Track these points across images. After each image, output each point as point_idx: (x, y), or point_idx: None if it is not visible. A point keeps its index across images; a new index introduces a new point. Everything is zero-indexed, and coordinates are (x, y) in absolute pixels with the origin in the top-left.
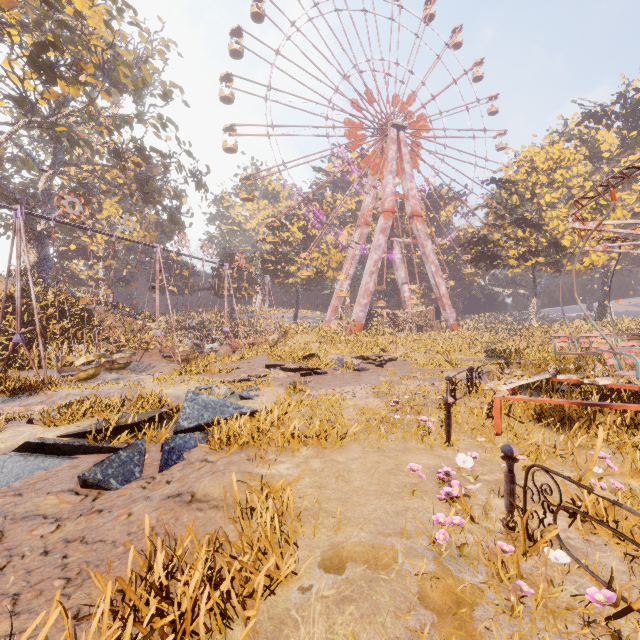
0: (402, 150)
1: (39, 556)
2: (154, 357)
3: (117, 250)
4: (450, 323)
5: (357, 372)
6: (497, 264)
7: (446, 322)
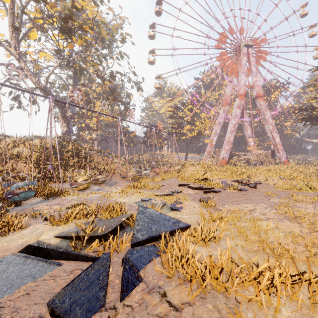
0: (250, 59)
1: None
2: (117, 177)
3: (101, 126)
4: (282, 160)
5: (240, 191)
6: None
7: (279, 159)
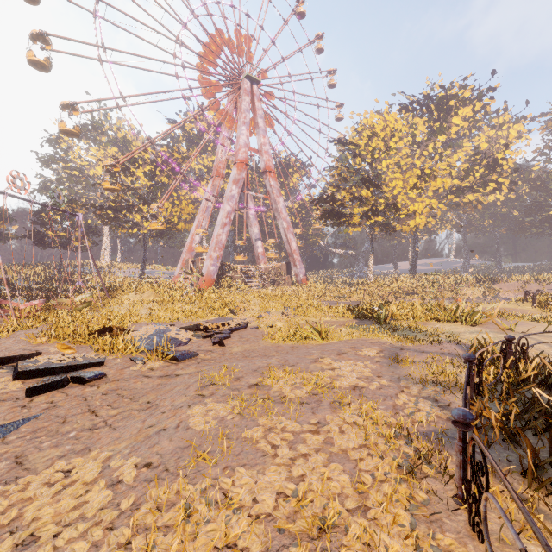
0: (256, 104)
1: None
2: None
3: None
4: (300, 278)
5: (173, 364)
6: (343, 222)
7: (296, 277)
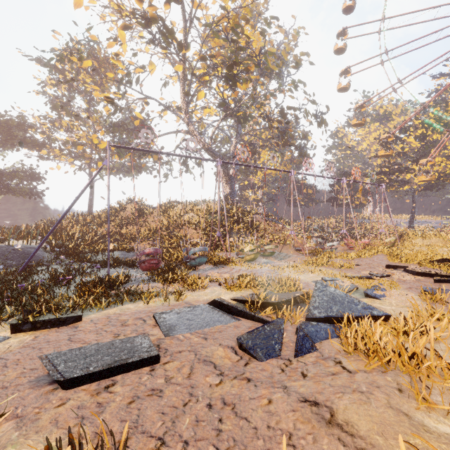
0: None
1: (205, 407)
2: (289, 249)
3: (268, 181)
4: None
5: None
6: None
7: None
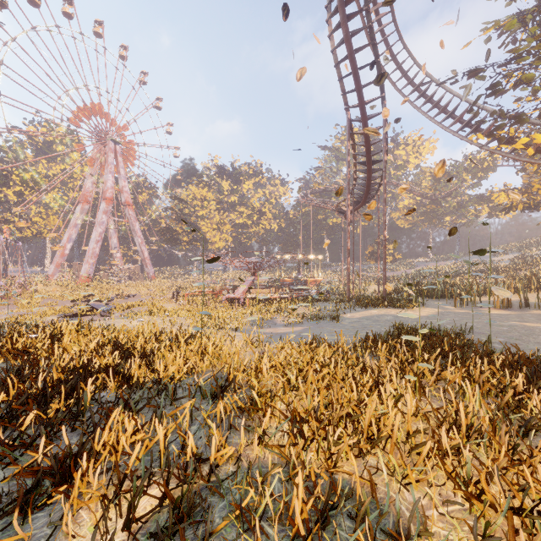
0: (118, 158)
1: None
2: None
3: None
4: (151, 275)
5: (126, 299)
6: (178, 243)
7: (148, 275)
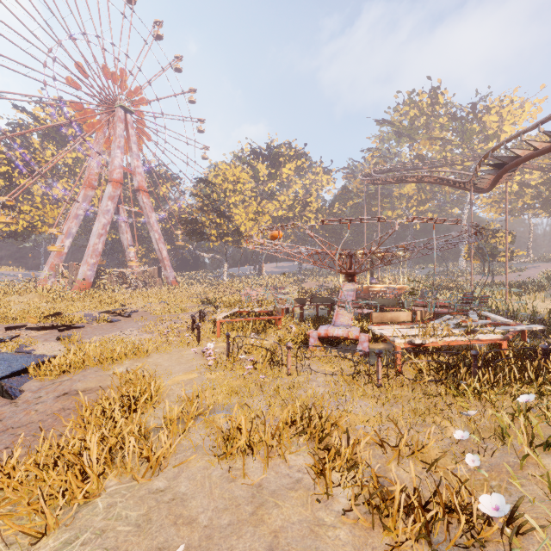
0: (130, 131)
1: None
2: None
3: None
4: (170, 280)
5: (112, 323)
6: (204, 239)
7: (167, 279)
